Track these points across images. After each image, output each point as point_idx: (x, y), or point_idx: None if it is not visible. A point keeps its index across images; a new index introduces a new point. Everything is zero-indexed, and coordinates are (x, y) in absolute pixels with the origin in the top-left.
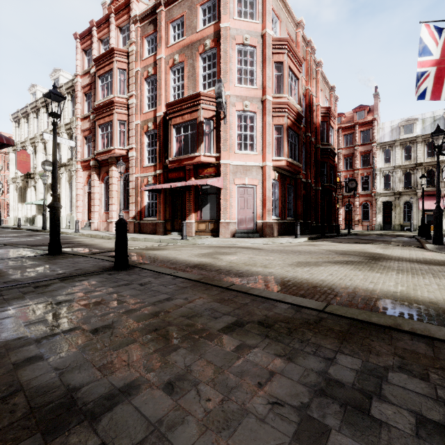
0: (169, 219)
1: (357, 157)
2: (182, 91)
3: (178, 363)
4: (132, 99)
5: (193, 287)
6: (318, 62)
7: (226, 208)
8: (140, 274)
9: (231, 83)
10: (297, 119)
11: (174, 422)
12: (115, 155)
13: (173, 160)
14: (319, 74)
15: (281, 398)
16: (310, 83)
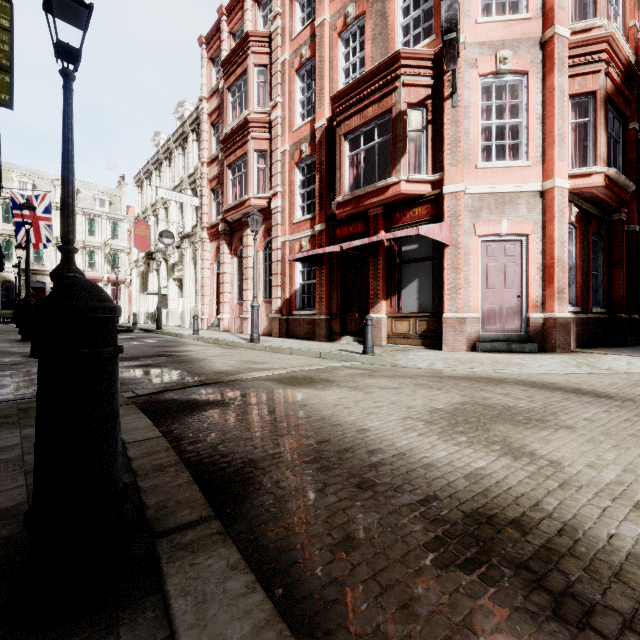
0: (337, 312)
1: None
2: (361, 71)
3: None
4: (276, 111)
5: None
6: None
7: (456, 287)
8: None
9: (467, 17)
10: (625, 82)
11: None
12: (251, 209)
13: (344, 200)
14: None
15: None
16: (637, 14)
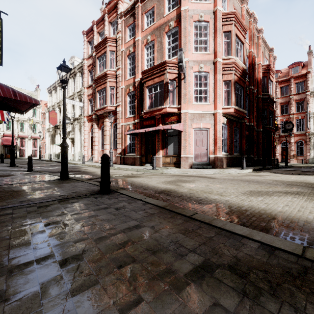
0: (144, 154)
1: (292, 104)
2: (153, 62)
3: None
4: (119, 71)
5: (160, 214)
6: (260, 30)
7: (185, 146)
8: (118, 199)
9: (189, 51)
10: (243, 75)
11: None
12: (108, 110)
13: (146, 112)
14: (260, 39)
15: None
16: (253, 47)
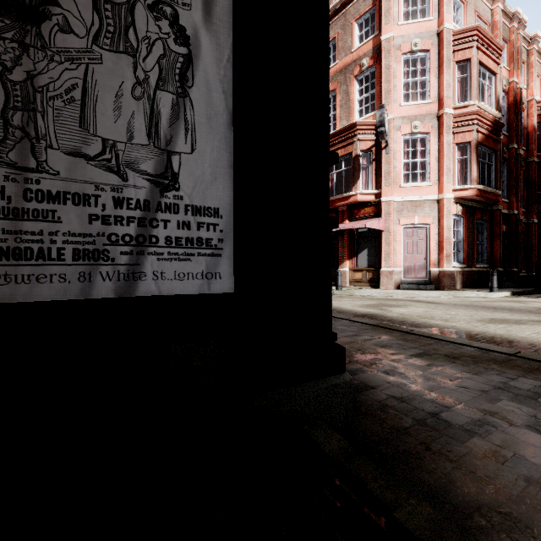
0: None
1: None
2: (333, 123)
3: (386, 365)
4: None
5: (374, 329)
6: (532, 38)
7: (388, 254)
8: None
9: (394, 103)
10: (494, 130)
11: (396, 383)
12: None
13: None
14: (533, 54)
15: (466, 386)
16: (516, 72)
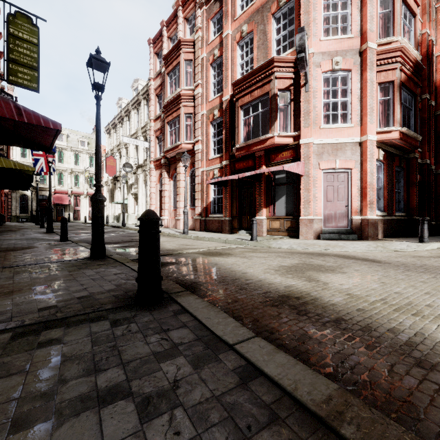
0: (236, 215)
1: None
2: (251, 66)
3: None
4: (198, 89)
5: None
6: None
7: (308, 200)
8: (169, 335)
9: (314, 37)
10: (414, 73)
11: None
12: (182, 150)
13: (240, 147)
14: None
15: None
16: (428, 25)
